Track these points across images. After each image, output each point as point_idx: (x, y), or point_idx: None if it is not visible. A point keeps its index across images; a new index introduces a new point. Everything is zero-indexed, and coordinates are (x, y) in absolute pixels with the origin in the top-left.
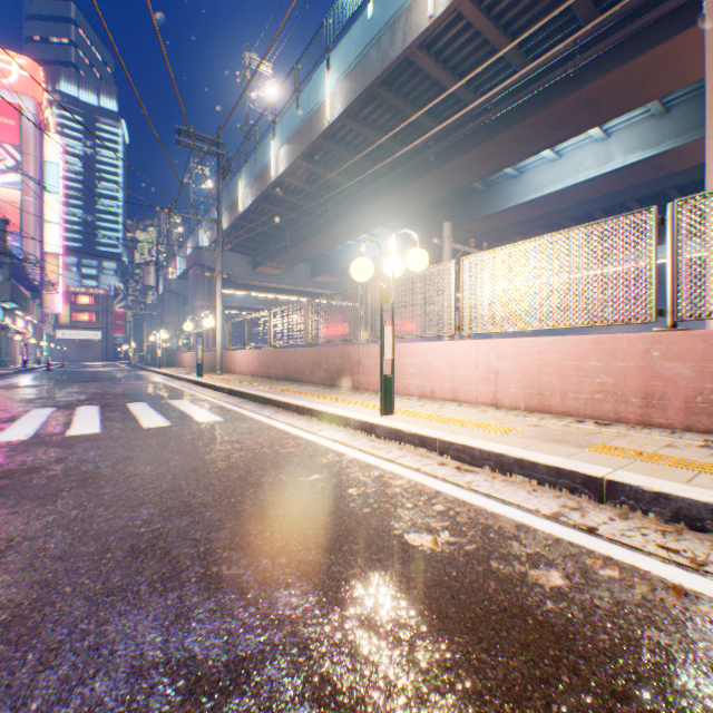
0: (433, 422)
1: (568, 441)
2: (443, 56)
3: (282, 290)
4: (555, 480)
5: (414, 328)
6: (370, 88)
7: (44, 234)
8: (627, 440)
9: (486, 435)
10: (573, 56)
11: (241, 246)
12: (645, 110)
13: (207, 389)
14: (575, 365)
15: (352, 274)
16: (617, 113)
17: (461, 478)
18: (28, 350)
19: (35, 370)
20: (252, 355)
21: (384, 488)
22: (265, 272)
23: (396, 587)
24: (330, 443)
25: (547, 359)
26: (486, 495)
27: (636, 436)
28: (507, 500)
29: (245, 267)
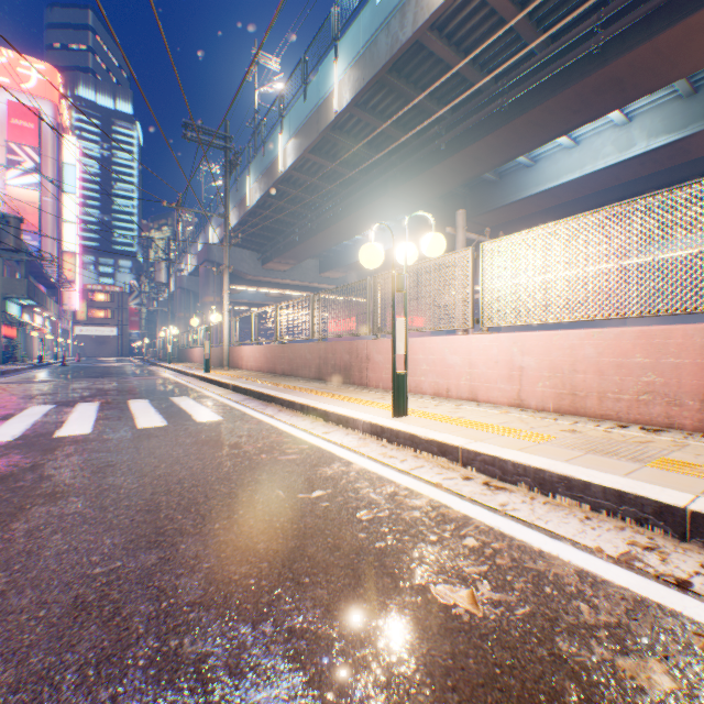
0: (453, 426)
1: (619, 453)
2: (456, 38)
3: (290, 286)
4: (615, 507)
5: (423, 323)
6: (379, 75)
7: (61, 233)
8: (691, 452)
9: (517, 443)
10: (595, 32)
11: (250, 242)
12: (671, 91)
13: (213, 385)
14: (615, 362)
15: (361, 260)
16: (643, 92)
17: (493, 498)
18: (44, 346)
19: (50, 365)
20: (259, 351)
21: (400, 511)
22: (274, 268)
23: (425, 688)
24: (336, 449)
25: (581, 354)
26: (527, 523)
27: (699, 446)
28: (556, 533)
29: (254, 264)
